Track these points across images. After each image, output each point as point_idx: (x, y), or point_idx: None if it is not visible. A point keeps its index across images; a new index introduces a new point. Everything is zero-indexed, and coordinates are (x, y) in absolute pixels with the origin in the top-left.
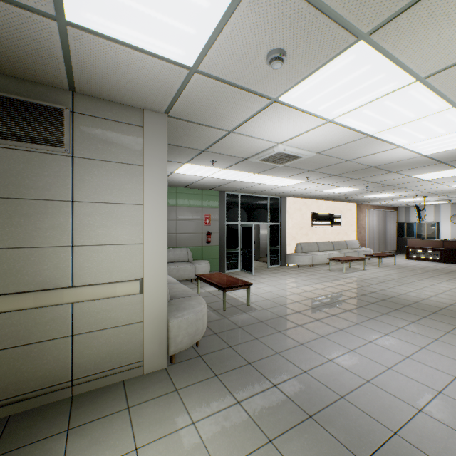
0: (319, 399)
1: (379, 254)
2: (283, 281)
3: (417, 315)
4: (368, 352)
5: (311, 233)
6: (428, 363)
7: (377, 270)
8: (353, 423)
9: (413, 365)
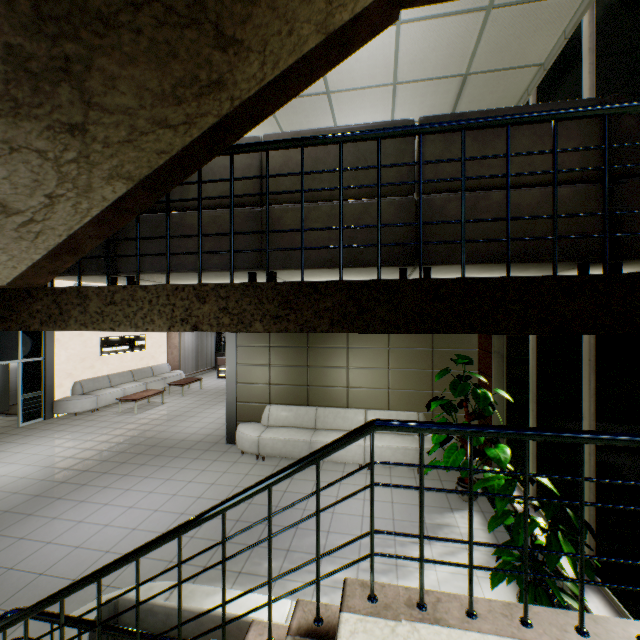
0: (15, 587)
1: (184, 381)
2: (37, 448)
3: (173, 456)
4: (97, 516)
5: (100, 364)
6: (144, 506)
7: (178, 401)
8: (40, 591)
9: (131, 513)
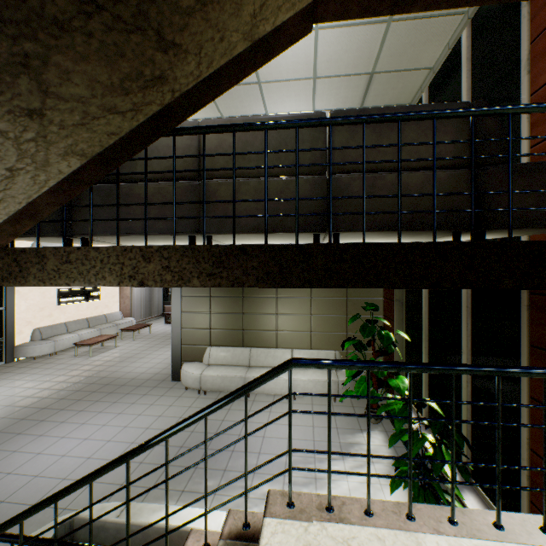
0: None
1: (135, 327)
2: None
3: (124, 393)
4: (55, 448)
5: (58, 313)
6: (98, 438)
7: (129, 345)
8: (1, 517)
9: (86, 444)
